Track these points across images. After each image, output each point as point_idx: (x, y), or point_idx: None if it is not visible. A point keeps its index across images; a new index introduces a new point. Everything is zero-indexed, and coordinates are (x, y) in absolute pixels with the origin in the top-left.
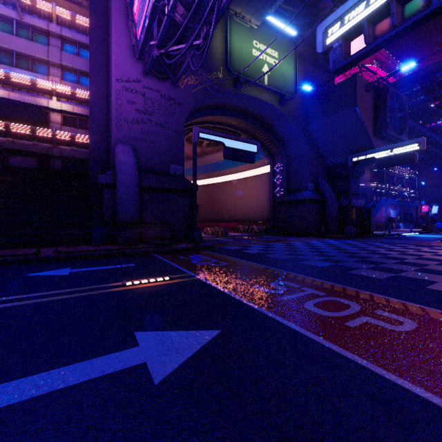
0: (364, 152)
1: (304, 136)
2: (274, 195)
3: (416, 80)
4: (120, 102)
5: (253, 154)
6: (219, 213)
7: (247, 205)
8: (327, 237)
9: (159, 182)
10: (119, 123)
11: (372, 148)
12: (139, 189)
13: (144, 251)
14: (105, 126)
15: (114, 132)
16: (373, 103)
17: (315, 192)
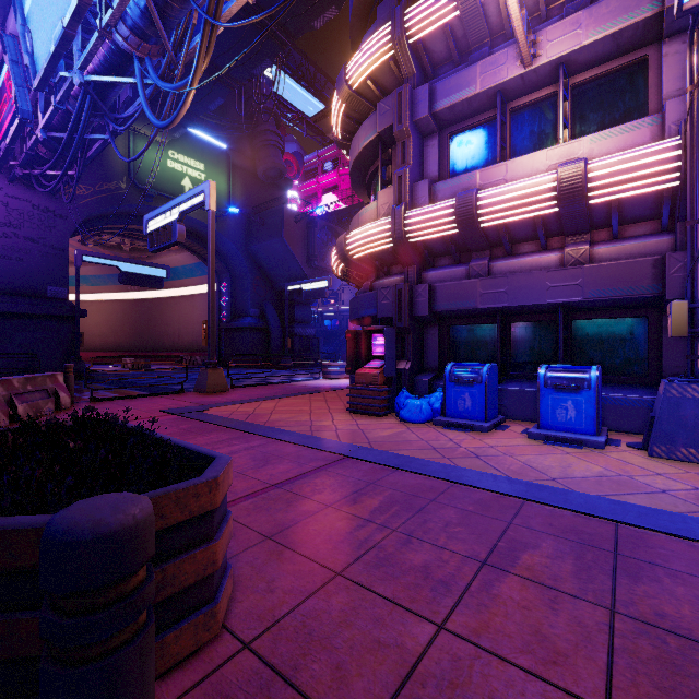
0: (296, 282)
1: (245, 256)
2: (221, 319)
3: None
4: None
5: (160, 279)
6: (159, 339)
7: (194, 330)
8: (262, 367)
9: (30, 307)
10: None
11: (307, 278)
12: None
13: None
14: None
15: None
16: (306, 233)
17: (260, 319)
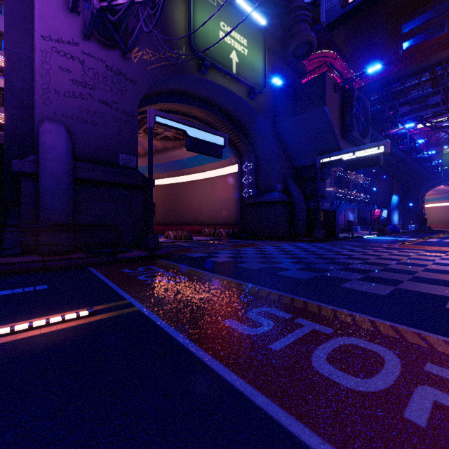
0: (333, 153)
1: (273, 134)
2: (242, 196)
3: (373, 89)
4: (48, 67)
5: (220, 147)
6: (183, 215)
7: (213, 207)
8: (297, 240)
9: (104, 174)
10: (47, 94)
11: (339, 150)
12: (76, 182)
13: (75, 264)
14: (29, 100)
15: (39, 106)
16: (340, 104)
17: (284, 193)
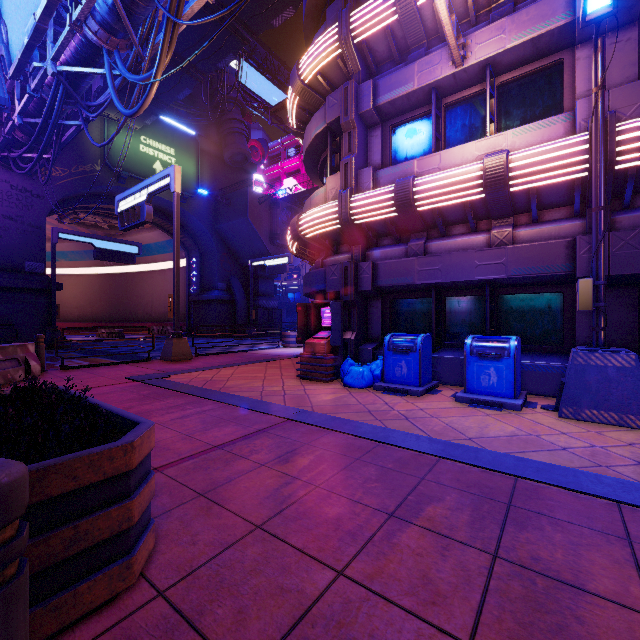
0: (260, 258)
1: (213, 234)
2: (190, 292)
3: None
4: None
5: (133, 255)
6: (133, 311)
7: (166, 302)
8: (229, 337)
9: (8, 281)
10: None
11: (270, 255)
12: None
13: None
14: None
15: None
16: (269, 214)
17: (226, 292)
